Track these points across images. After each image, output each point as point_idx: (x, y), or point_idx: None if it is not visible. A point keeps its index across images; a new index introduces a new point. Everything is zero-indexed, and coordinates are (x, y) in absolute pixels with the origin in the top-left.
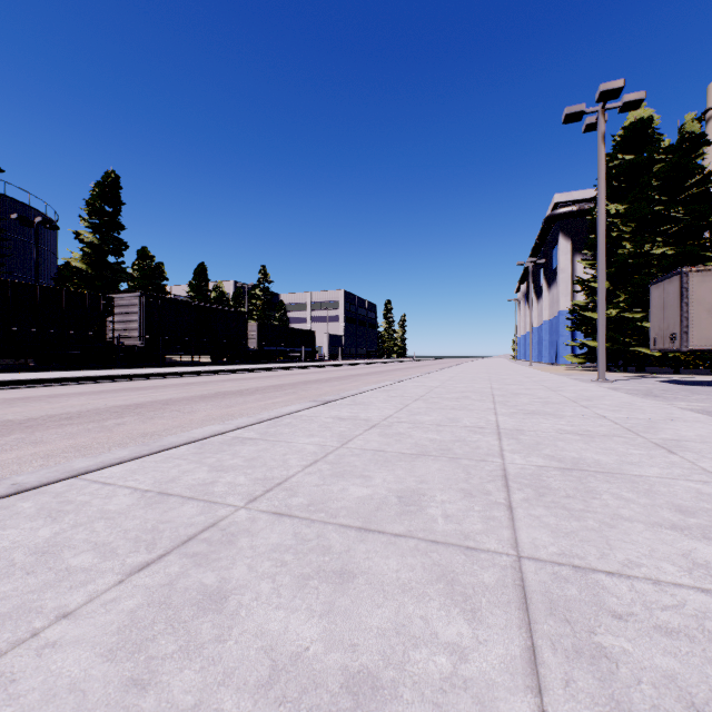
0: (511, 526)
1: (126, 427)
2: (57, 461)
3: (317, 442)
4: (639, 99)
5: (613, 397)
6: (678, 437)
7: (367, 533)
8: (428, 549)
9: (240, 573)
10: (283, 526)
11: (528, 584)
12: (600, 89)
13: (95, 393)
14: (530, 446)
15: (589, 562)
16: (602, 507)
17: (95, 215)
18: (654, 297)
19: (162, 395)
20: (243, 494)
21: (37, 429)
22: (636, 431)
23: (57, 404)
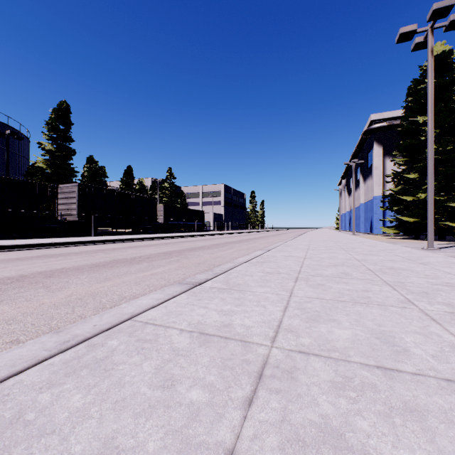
0: None
1: None
2: None
3: None
4: None
5: None
6: None
7: None
8: None
9: None
10: None
11: None
12: (433, 8)
13: (8, 260)
14: None
15: None
16: None
17: (52, 131)
18: None
19: (62, 263)
20: None
21: None
22: None
23: None
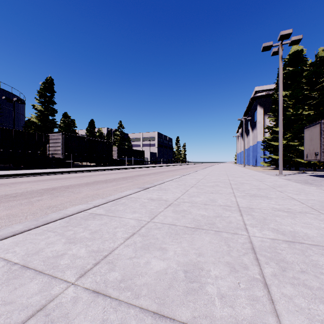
0: (273, 311)
1: (41, 202)
2: None
3: (137, 217)
4: (299, 39)
5: (292, 185)
6: None
7: (160, 321)
8: None
9: None
10: (95, 310)
11: None
12: (280, 34)
13: (35, 181)
14: (260, 221)
15: None
16: None
17: (42, 97)
18: (306, 135)
19: (67, 182)
20: (78, 268)
21: None
22: (317, 209)
23: (13, 188)
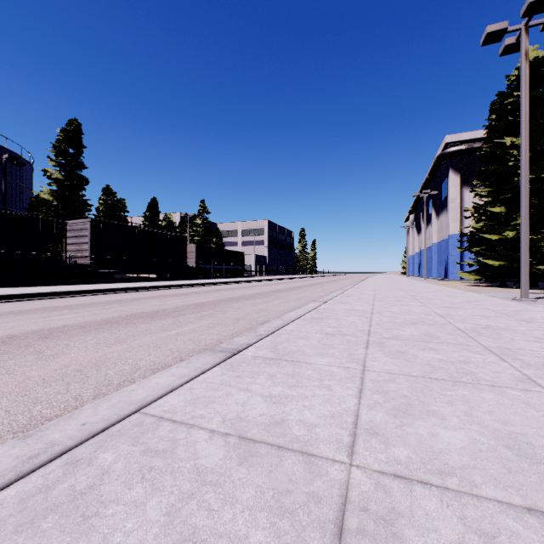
0: None
1: None
2: None
3: None
4: None
5: None
6: None
7: None
8: None
9: None
10: None
11: None
12: (529, 0)
13: None
14: None
15: None
16: None
17: (60, 156)
18: None
19: (65, 319)
20: None
21: None
22: None
23: None
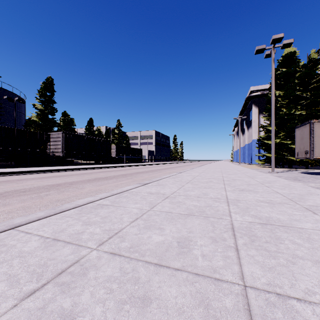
0: (238, 263)
1: (50, 196)
2: (13, 215)
3: (138, 207)
4: (290, 42)
5: (280, 181)
6: (316, 204)
7: (160, 268)
8: (193, 279)
9: (85, 299)
10: (114, 263)
11: (252, 308)
12: (272, 38)
13: (39, 178)
14: (243, 209)
15: (285, 290)
16: (286, 249)
17: (42, 96)
18: (297, 134)
19: (70, 179)
20: (96, 240)
21: (7, 197)
22: (295, 200)
23: (20, 184)
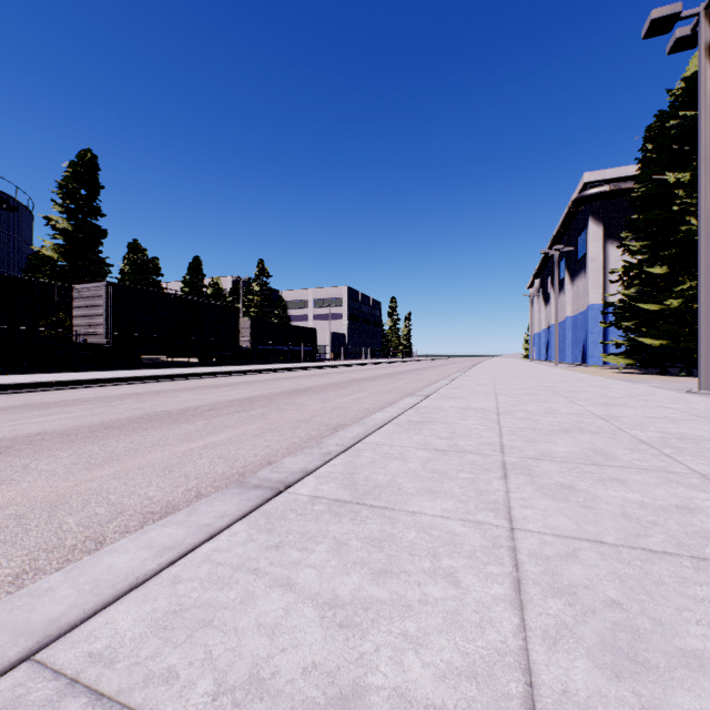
0: None
1: None
2: None
3: None
4: None
5: None
6: None
7: None
8: None
9: None
10: None
11: None
12: None
13: None
14: None
15: None
16: None
17: (68, 198)
18: None
19: (45, 422)
20: None
21: None
22: None
23: None
